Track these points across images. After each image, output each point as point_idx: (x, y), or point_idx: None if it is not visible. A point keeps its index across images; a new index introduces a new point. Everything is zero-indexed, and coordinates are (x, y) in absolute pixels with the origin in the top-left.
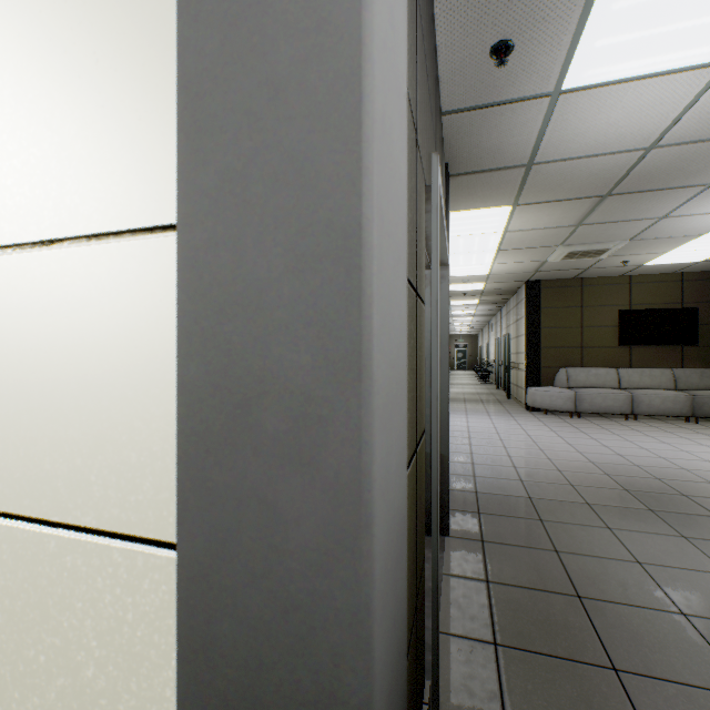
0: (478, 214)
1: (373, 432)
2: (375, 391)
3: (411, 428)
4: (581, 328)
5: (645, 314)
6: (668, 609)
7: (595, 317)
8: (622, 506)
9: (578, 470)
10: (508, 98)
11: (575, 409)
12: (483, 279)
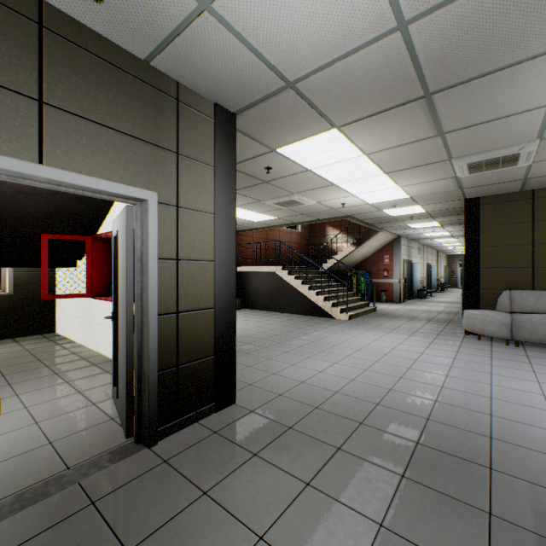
0: (314, 143)
1: None
2: None
3: None
4: (532, 246)
5: None
6: None
7: None
8: (374, 462)
9: (399, 408)
10: (172, 27)
11: (511, 337)
12: (410, 201)
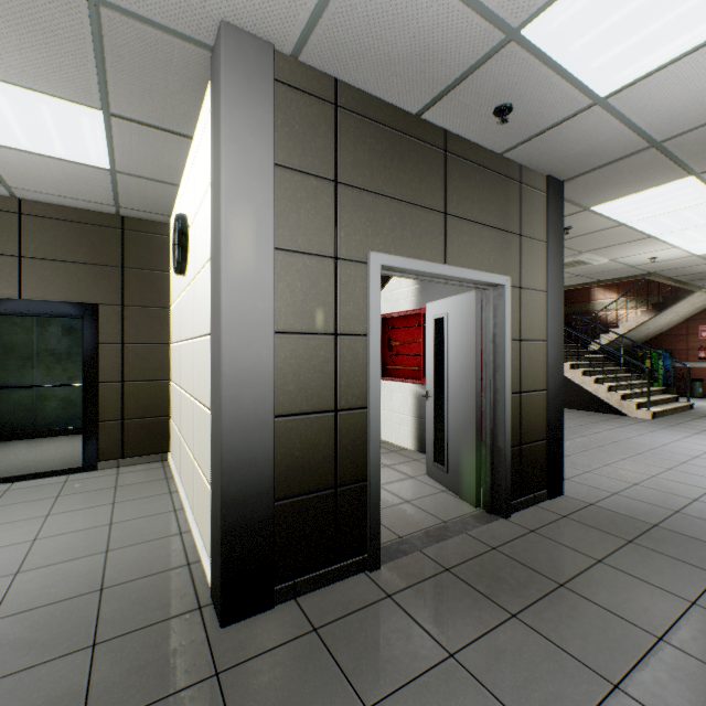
0: (650, 195)
1: (222, 385)
2: (224, 376)
3: (317, 398)
4: None
5: None
6: (647, 629)
7: None
8: None
9: None
10: (550, 124)
11: None
12: None
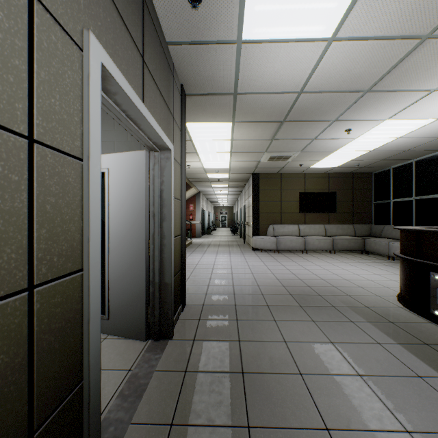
0: (213, 126)
1: None
2: None
3: None
4: (281, 202)
5: (312, 195)
6: (293, 372)
7: (288, 196)
8: (286, 305)
9: (269, 285)
10: (210, 39)
11: (277, 248)
12: (227, 170)
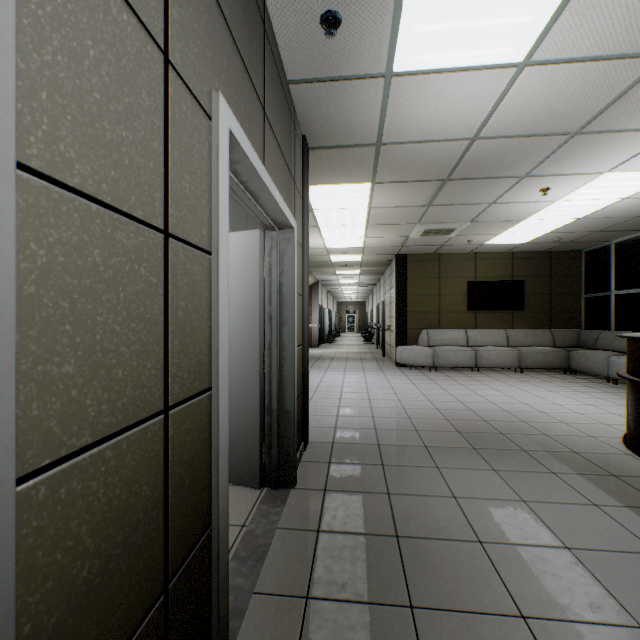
0: (343, 189)
1: None
2: None
3: (132, 388)
4: (439, 296)
5: (486, 285)
6: (469, 539)
7: (449, 287)
8: (453, 446)
9: (425, 417)
10: (347, 74)
11: (433, 364)
12: (359, 251)
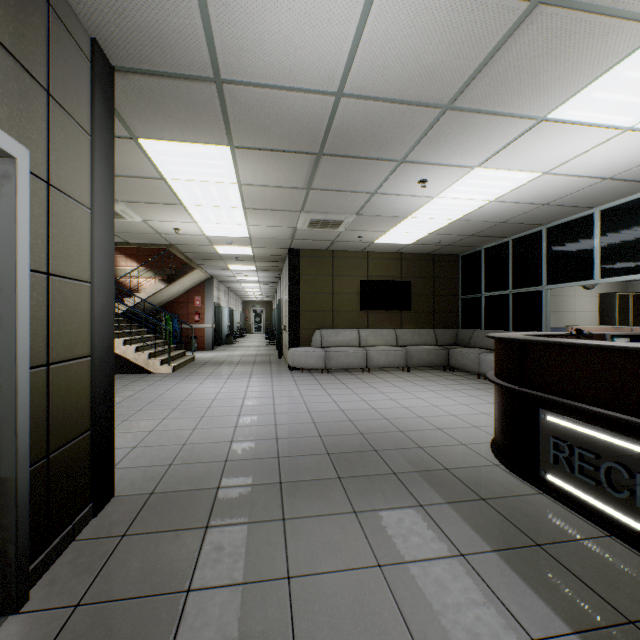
0: (196, 151)
1: None
2: None
3: None
4: (333, 295)
5: (378, 284)
6: None
7: (343, 285)
8: (315, 478)
9: (296, 435)
10: None
11: (325, 367)
12: (247, 242)
